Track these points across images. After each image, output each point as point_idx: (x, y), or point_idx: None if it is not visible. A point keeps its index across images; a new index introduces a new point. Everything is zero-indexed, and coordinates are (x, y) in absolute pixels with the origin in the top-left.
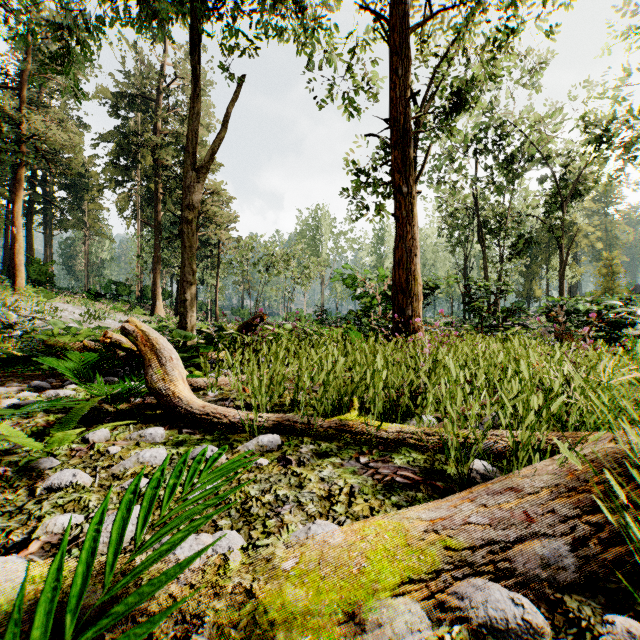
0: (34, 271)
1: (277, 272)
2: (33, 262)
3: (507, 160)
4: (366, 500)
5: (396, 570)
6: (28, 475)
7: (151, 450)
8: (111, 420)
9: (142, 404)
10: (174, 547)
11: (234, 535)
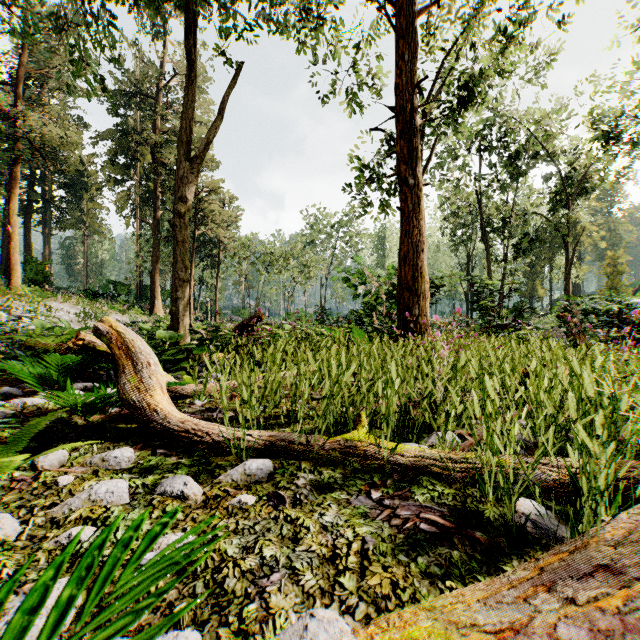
0: (31, 270)
1: (277, 271)
2: (30, 261)
3: (511, 157)
4: (385, 568)
5: None
6: None
7: (108, 483)
8: (75, 437)
9: (118, 415)
10: None
11: None
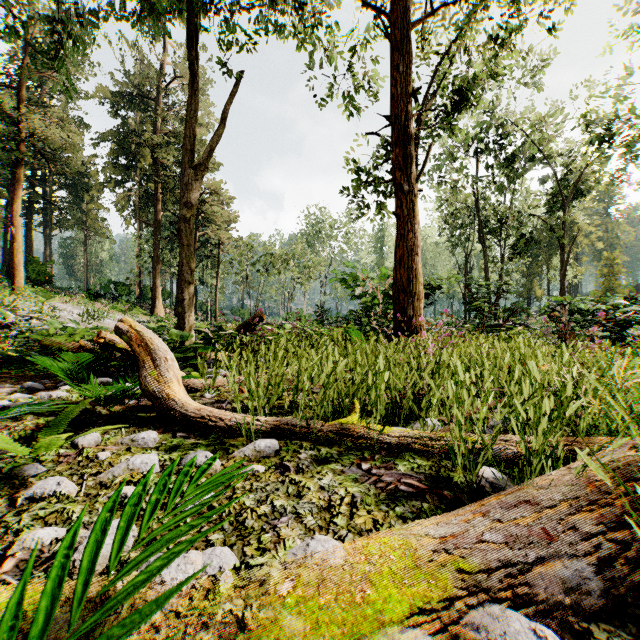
0: (33, 271)
1: (277, 272)
2: (32, 262)
3: (508, 159)
4: (369, 512)
5: (404, 596)
6: (11, 483)
7: (142, 456)
8: (103, 423)
9: (136, 406)
10: (152, 578)
11: (226, 553)
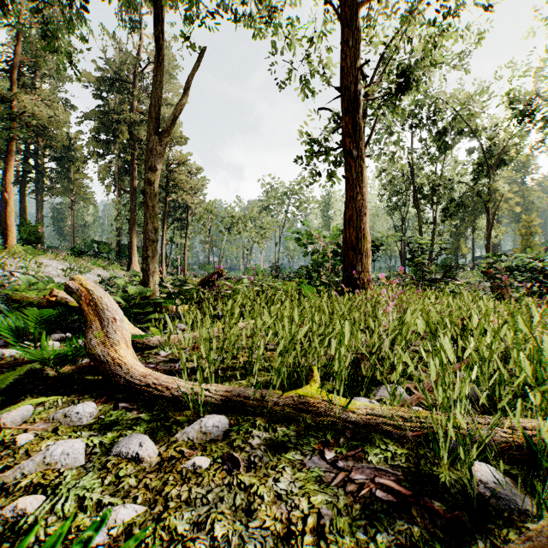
0: (25, 231)
1: (237, 232)
2: (24, 224)
3: (440, 133)
4: None
5: None
6: None
7: (65, 443)
8: (44, 389)
9: (88, 366)
10: None
11: None
